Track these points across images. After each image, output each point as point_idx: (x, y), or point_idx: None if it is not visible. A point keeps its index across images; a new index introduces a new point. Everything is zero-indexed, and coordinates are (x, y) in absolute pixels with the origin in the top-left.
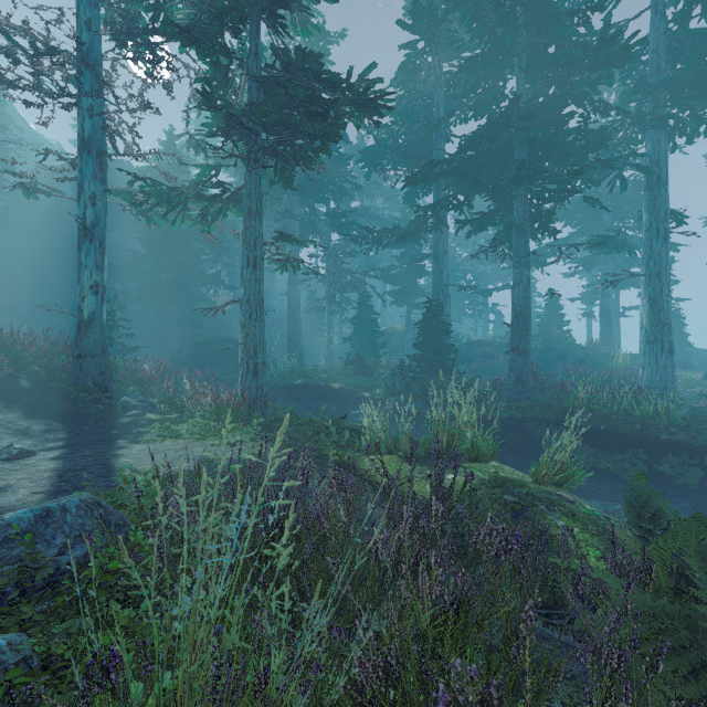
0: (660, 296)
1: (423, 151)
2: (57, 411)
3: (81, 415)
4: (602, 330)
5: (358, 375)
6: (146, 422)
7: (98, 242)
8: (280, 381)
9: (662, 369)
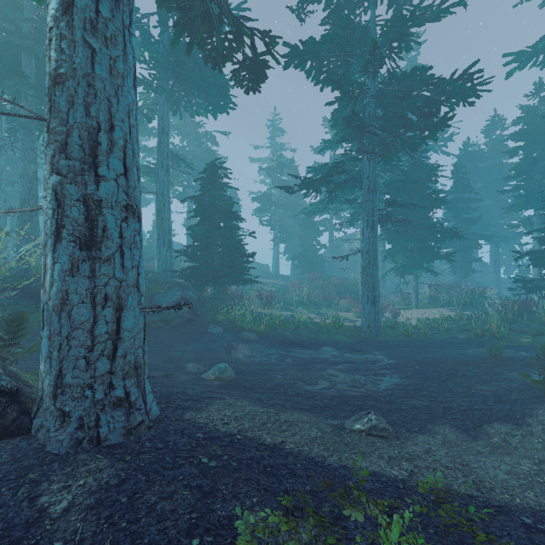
0: (163, 209)
1: None
2: None
3: None
4: (187, 244)
5: None
6: None
7: None
8: None
9: (164, 257)
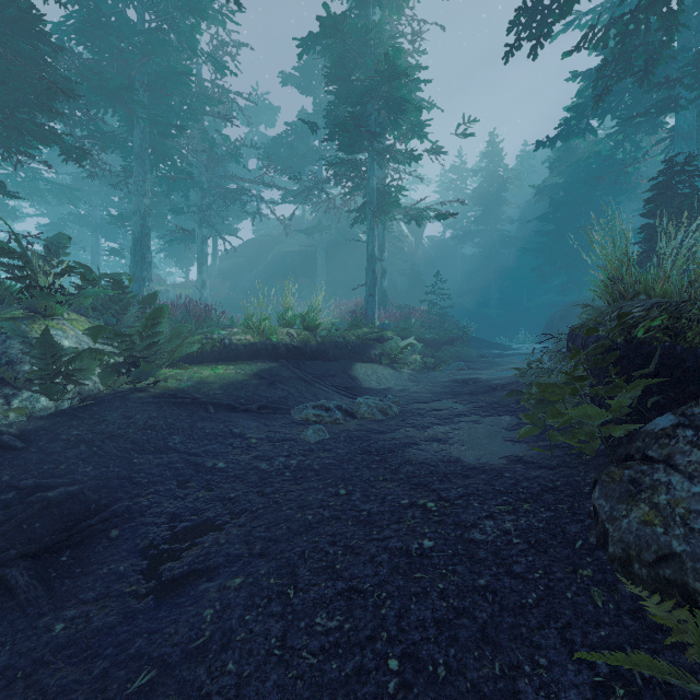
0: None
1: None
2: None
3: None
4: None
5: None
6: None
7: (379, 247)
8: None
9: None
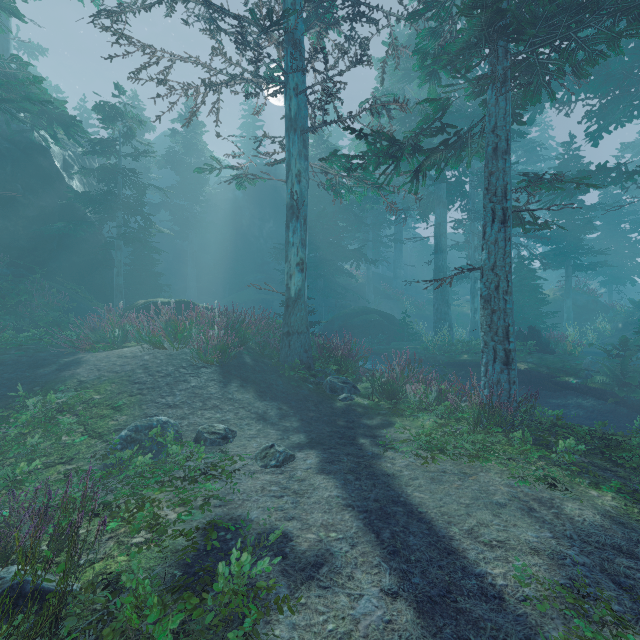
0: None
1: (634, 64)
2: (280, 391)
3: (299, 397)
4: None
5: (535, 351)
6: (362, 410)
7: (303, 219)
8: (439, 356)
9: None
